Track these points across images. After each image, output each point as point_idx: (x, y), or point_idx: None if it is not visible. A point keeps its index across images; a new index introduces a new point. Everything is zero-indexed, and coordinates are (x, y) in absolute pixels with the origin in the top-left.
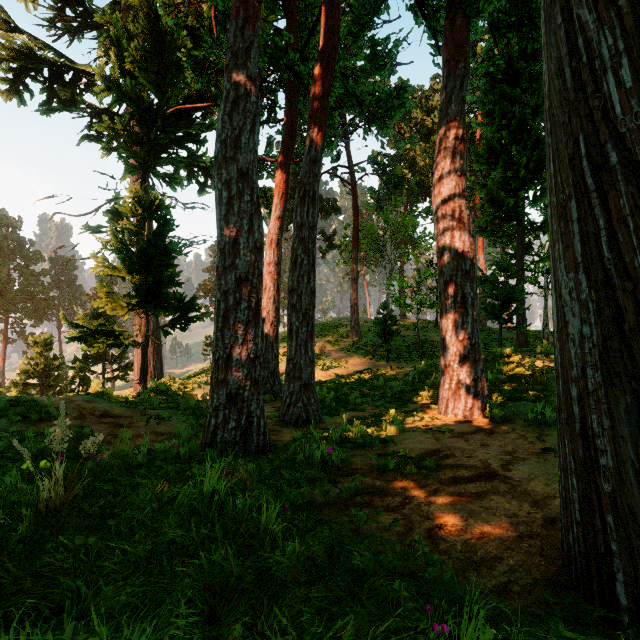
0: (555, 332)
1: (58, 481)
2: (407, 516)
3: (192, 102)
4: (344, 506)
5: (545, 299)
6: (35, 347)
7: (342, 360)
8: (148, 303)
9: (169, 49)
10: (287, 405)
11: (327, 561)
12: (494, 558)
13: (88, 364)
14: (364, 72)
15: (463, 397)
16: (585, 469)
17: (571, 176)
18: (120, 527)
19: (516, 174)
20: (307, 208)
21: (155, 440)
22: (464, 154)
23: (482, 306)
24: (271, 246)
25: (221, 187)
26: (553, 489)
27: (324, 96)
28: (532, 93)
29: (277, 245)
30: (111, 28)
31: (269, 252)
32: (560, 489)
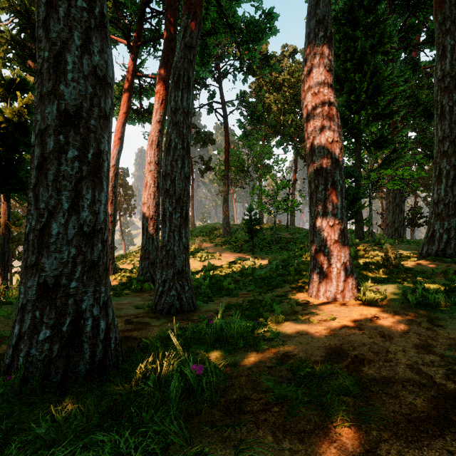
0: None
1: None
2: None
3: None
4: None
5: (370, 204)
6: None
7: (216, 253)
8: (2, 186)
9: None
10: (159, 294)
11: None
12: None
13: None
14: None
15: (334, 280)
16: None
17: None
18: None
19: (357, 98)
20: (181, 92)
21: None
22: (332, 51)
23: None
24: (152, 147)
25: None
26: None
27: None
28: (366, 39)
29: (157, 146)
30: None
31: (150, 152)
32: None
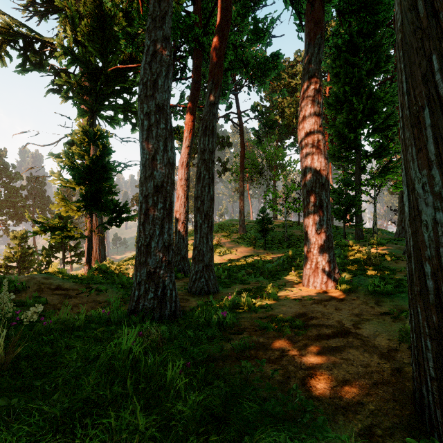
0: (407, 220)
1: (0, 344)
2: (285, 367)
3: (126, 64)
4: (235, 359)
5: (374, 205)
6: (15, 240)
7: (233, 248)
8: (92, 206)
9: (109, 26)
10: (193, 280)
11: (222, 410)
12: (357, 403)
13: (53, 252)
14: (249, 42)
15: (320, 274)
16: (439, 333)
17: (424, 90)
18: (44, 386)
19: (355, 117)
20: (208, 138)
21: (94, 307)
22: (321, 100)
23: (332, 210)
24: (182, 167)
25: (143, 117)
26: (394, 343)
27: (220, 57)
28: (366, 61)
29: (187, 166)
30: (67, 10)
31: (181, 171)
32: (412, 348)
